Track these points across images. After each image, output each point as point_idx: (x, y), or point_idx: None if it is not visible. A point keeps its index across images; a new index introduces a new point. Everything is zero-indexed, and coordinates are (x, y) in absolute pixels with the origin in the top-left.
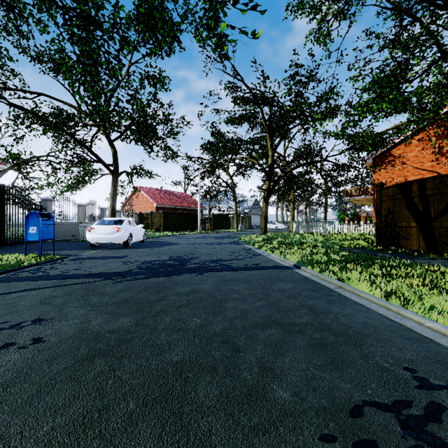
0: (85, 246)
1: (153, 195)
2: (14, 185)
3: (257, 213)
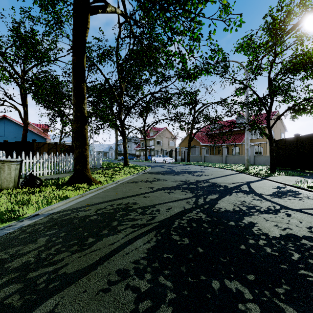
0: None
1: None
2: None
3: None
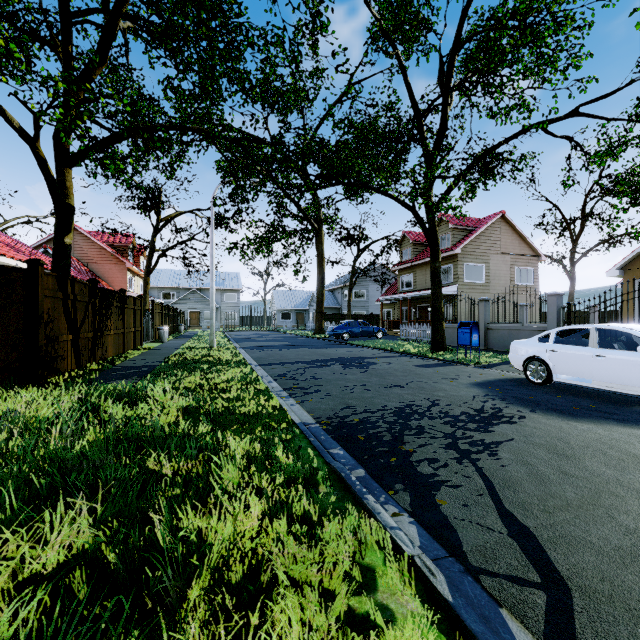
0: None
1: None
2: None
3: None
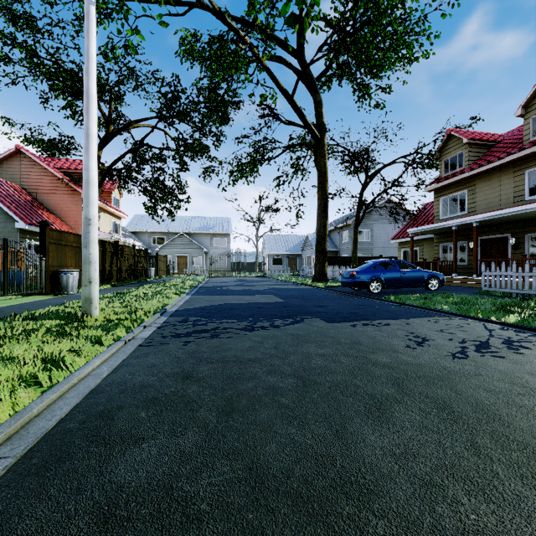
0: None
1: None
2: None
3: None
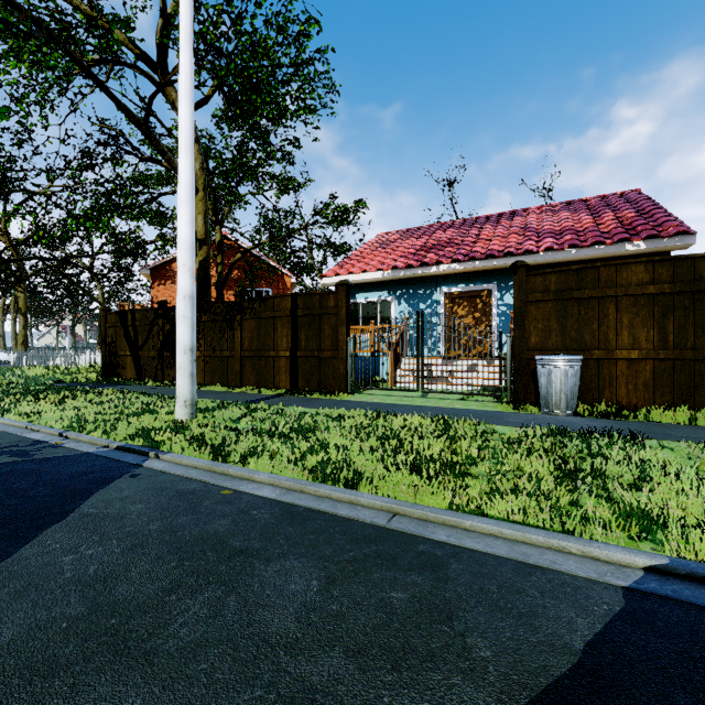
0: None
1: None
2: None
3: None
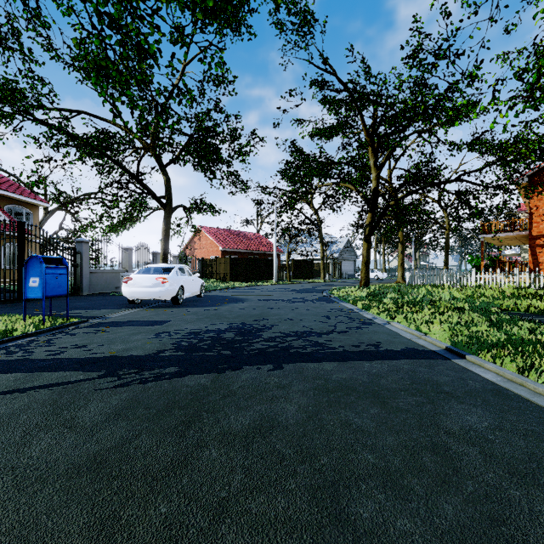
0: (124, 302)
1: (219, 237)
2: (61, 227)
3: (350, 259)
